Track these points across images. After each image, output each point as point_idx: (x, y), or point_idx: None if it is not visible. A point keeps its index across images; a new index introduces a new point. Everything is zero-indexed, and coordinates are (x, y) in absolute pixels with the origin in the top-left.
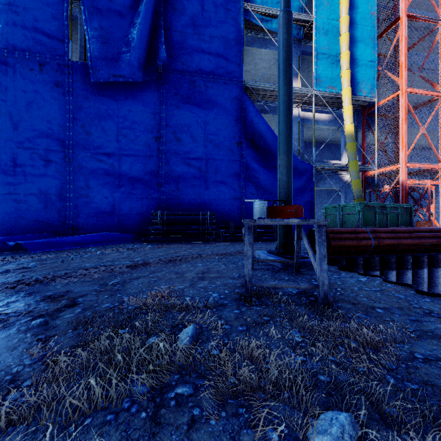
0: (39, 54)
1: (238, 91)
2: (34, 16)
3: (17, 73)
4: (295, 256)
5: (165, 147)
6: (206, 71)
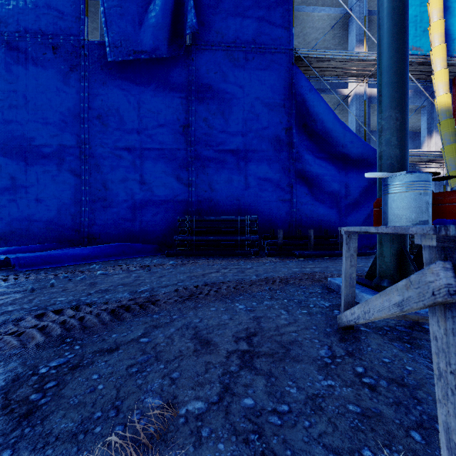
0: (52, 35)
1: (286, 62)
2: None
3: (29, 59)
4: None
5: (195, 138)
6: (245, 39)
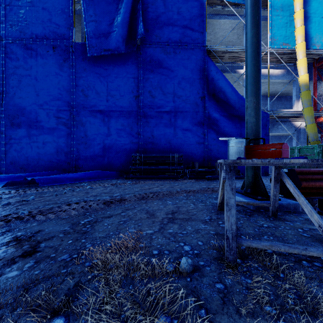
0: (53, 39)
1: (201, 54)
2: (49, 12)
3: (38, 55)
4: (272, 199)
5: (143, 104)
6: (175, 40)
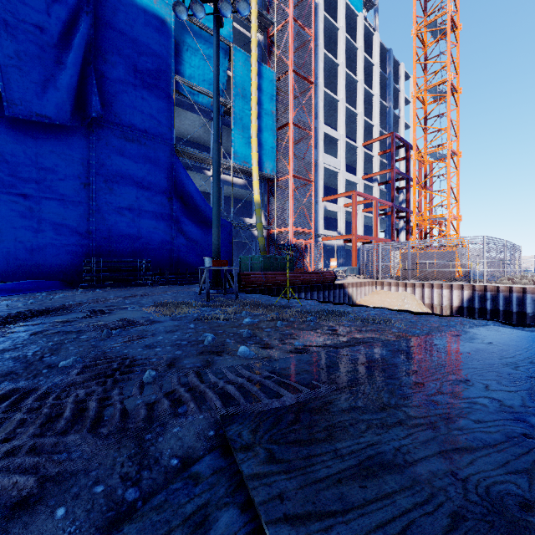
0: None
1: (169, 152)
2: None
3: None
4: (224, 286)
5: (95, 195)
6: (139, 128)
